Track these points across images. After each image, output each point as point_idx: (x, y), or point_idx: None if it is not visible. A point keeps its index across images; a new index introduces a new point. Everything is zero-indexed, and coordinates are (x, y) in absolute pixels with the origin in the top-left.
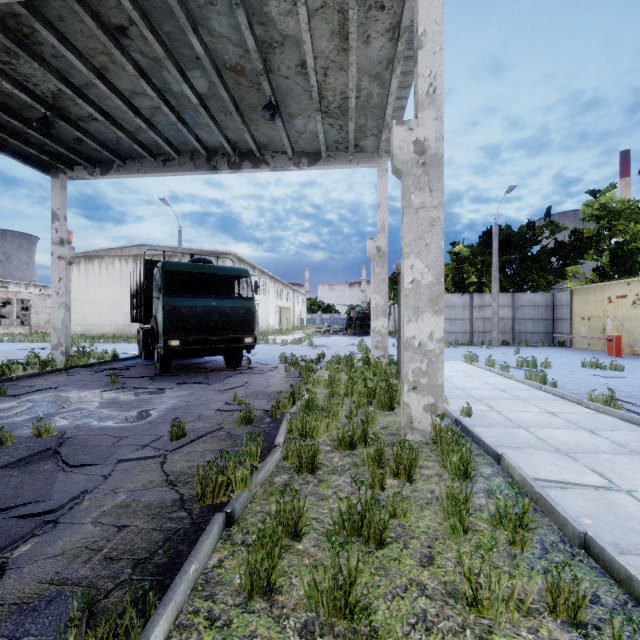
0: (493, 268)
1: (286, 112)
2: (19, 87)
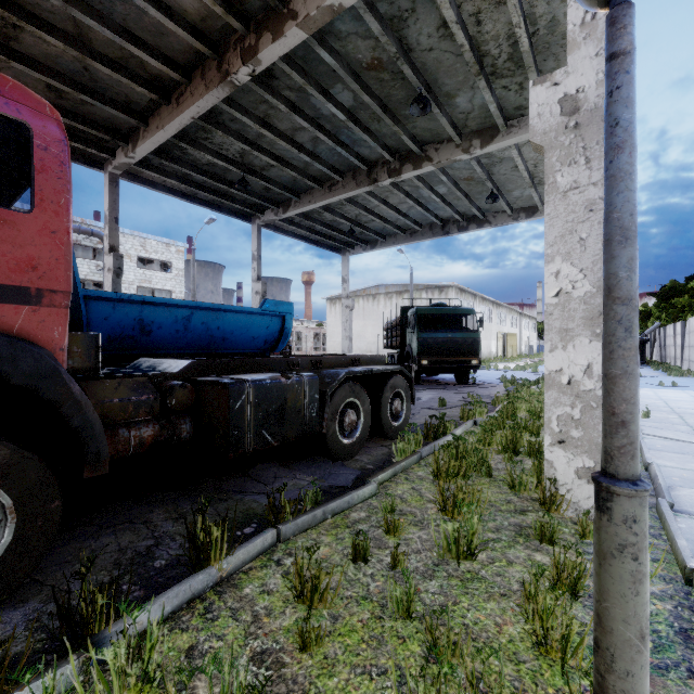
0: None
1: (505, 190)
2: (342, 217)
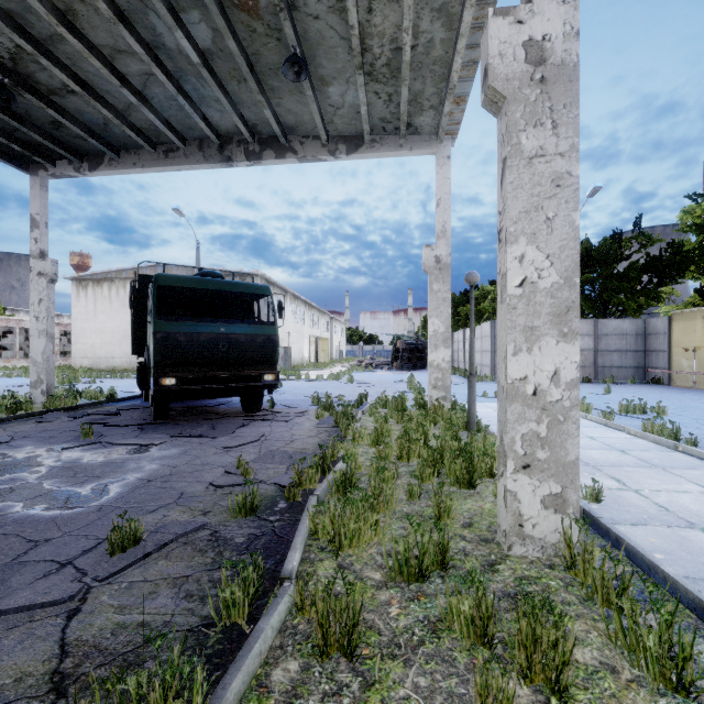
0: None
1: (317, 75)
2: None
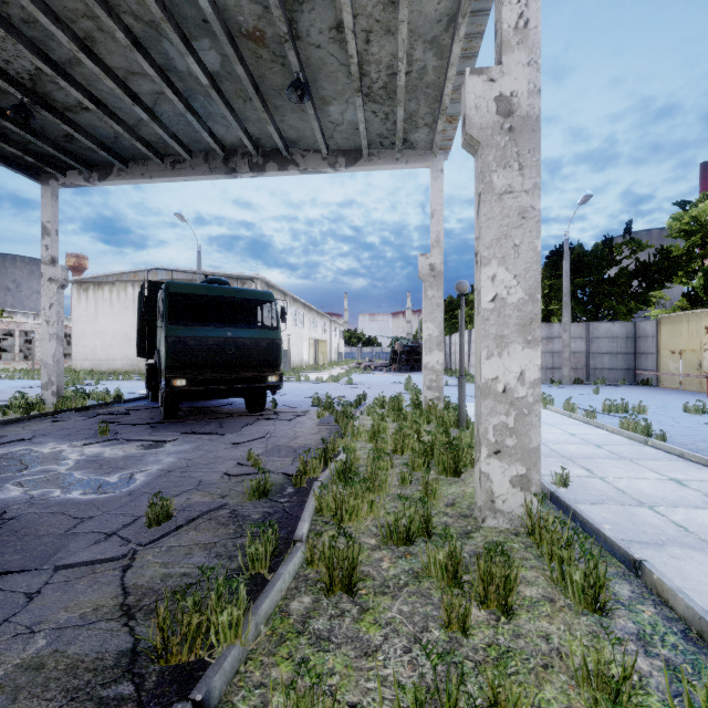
0: (564, 293)
1: (318, 96)
2: None
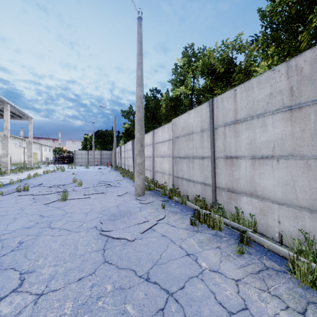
0: (93, 143)
1: None
2: None
